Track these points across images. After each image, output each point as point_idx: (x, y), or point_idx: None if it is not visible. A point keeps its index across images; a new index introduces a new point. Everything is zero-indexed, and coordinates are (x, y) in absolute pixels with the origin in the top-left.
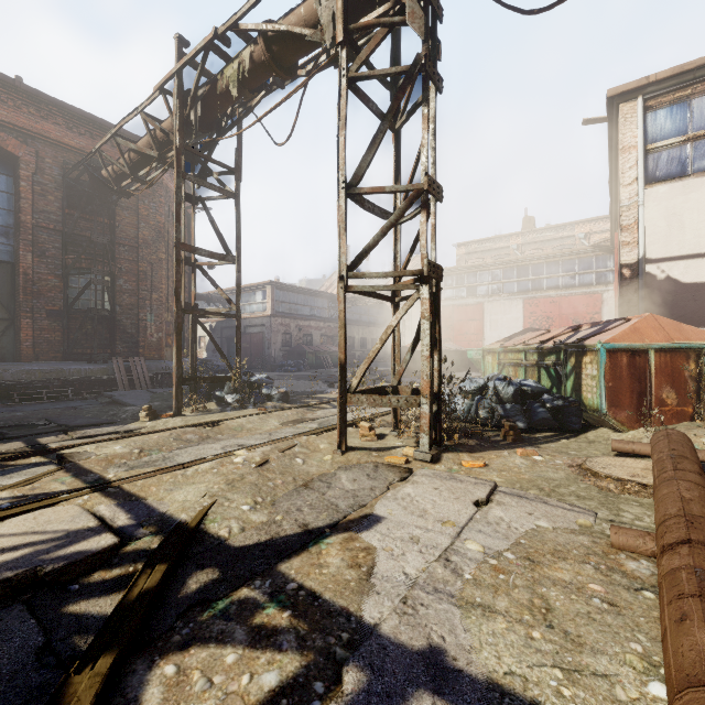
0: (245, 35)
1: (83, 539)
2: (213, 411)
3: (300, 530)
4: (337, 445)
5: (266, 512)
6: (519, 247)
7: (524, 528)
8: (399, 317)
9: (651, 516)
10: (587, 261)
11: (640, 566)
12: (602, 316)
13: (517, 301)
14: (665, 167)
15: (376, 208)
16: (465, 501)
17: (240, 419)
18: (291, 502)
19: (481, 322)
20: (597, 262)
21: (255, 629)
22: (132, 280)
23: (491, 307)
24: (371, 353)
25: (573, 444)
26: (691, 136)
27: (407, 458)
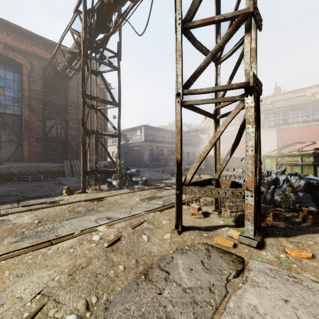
0: None
1: None
2: (104, 190)
3: None
4: (175, 226)
5: None
6: (271, 103)
7: None
8: (226, 124)
9: None
10: (317, 107)
11: None
12: None
13: (273, 130)
14: None
15: (203, 48)
16: None
17: (116, 196)
18: (124, 307)
19: None
20: None
21: None
22: (76, 123)
23: None
24: (202, 153)
25: None
26: None
27: (234, 242)
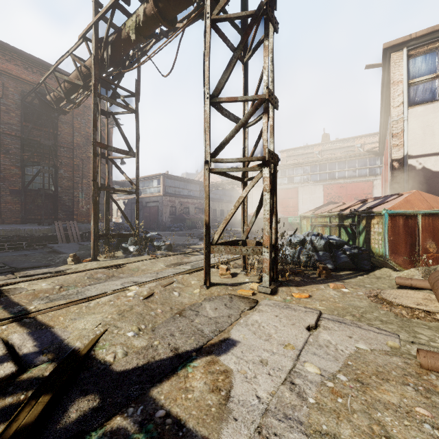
0: None
1: None
2: (119, 257)
3: (172, 354)
4: (203, 282)
5: (146, 338)
6: (320, 152)
7: (348, 350)
8: (247, 190)
9: None
10: (363, 161)
11: None
12: (372, 196)
13: (319, 186)
14: (422, 95)
15: (231, 115)
16: (299, 327)
17: (137, 262)
18: (167, 328)
19: (297, 199)
20: (370, 161)
21: None
22: (69, 170)
23: (303, 190)
24: (228, 216)
25: (366, 279)
26: (438, 74)
27: (253, 291)
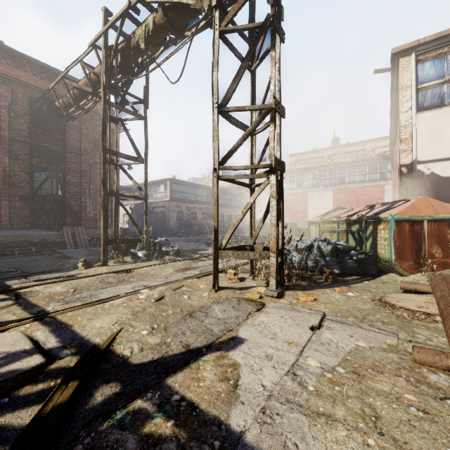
0: (149, 6)
1: (17, 359)
2: (128, 262)
3: (184, 350)
4: (212, 286)
5: (159, 336)
6: (329, 156)
7: (348, 347)
8: (255, 197)
9: (437, 337)
10: (374, 165)
11: (440, 378)
12: (383, 201)
13: (329, 191)
14: (430, 100)
15: (238, 123)
16: (304, 327)
17: (146, 267)
18: (178, 328)
19: (306, 204)
20: (380, 166)
21: (144, 438)
22: (77, 176)
23: (312, 195)
24: (236, 221)
25: (372, 284)
26: (447, 79)
27: (260, 295)
